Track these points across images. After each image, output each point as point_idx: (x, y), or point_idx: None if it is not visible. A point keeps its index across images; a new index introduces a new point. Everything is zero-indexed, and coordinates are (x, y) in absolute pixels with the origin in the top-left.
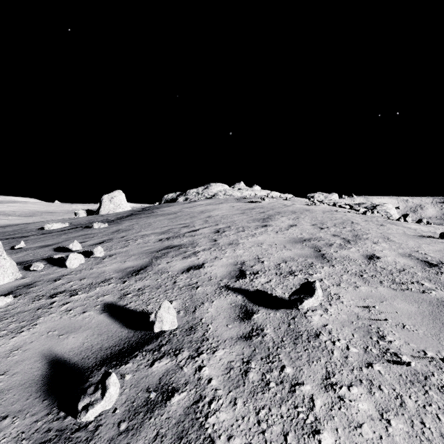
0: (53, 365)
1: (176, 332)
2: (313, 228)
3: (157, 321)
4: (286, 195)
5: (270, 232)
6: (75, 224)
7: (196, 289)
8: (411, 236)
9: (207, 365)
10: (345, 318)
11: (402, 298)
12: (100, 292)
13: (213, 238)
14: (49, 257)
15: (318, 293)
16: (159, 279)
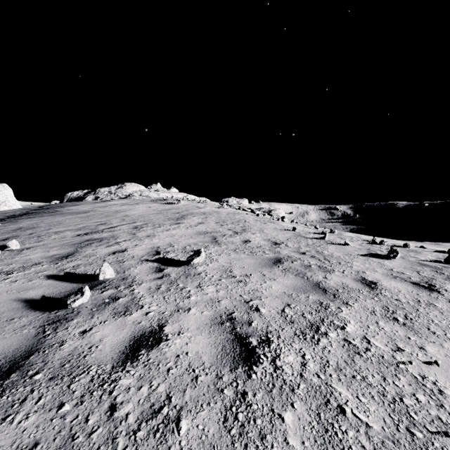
0: (28, 302)
1: (114, 281)
2: (216, 225)
3: (101, 273)
4: (202, 199)
5: (182, 227)
6: None
7: (123, 263)
8: (276, 230)
9: (136, 289)
10: (216, 267)
11: (250, 258)
12: (36, 270)
13: (132, 232)
14: None
15: (202, 254)
16: (90, 259)
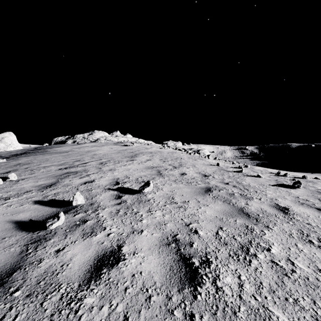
0: (18, 223)
1: (84, 206)
2: (160, 161)
3: (74, 200)
4: (149, 142)
5: (135, 163)
6: None
7: (91, 191)
8: (205, 165)
9: (101, 213)
10: (162, 195)
11: (187, 187)
12: (27, 197)
13: (99, 167)
14: None
15: (151, 185)
16: (67, 188)
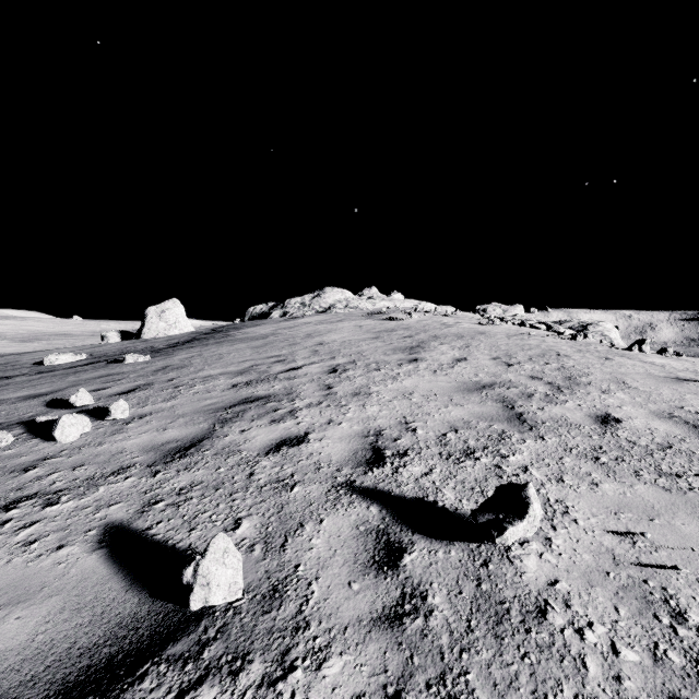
0: None
1: (241, 604)
2: (495, 364)
3: (197, 585)
4: (445, 309)
5: (423, 371)
6: (97, 355)
7: (291, 491)
8: (661, 379)
9: None
10: (589, 563)
11: (688, 510)
12: (104, 497)
13: (326, 382)
14: (32, 419)
15: (534, 510)
16: (223, 467)
